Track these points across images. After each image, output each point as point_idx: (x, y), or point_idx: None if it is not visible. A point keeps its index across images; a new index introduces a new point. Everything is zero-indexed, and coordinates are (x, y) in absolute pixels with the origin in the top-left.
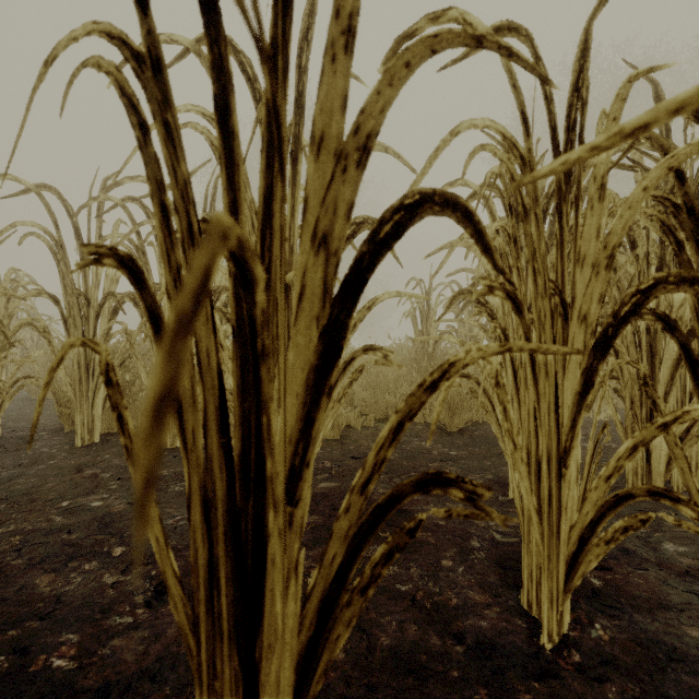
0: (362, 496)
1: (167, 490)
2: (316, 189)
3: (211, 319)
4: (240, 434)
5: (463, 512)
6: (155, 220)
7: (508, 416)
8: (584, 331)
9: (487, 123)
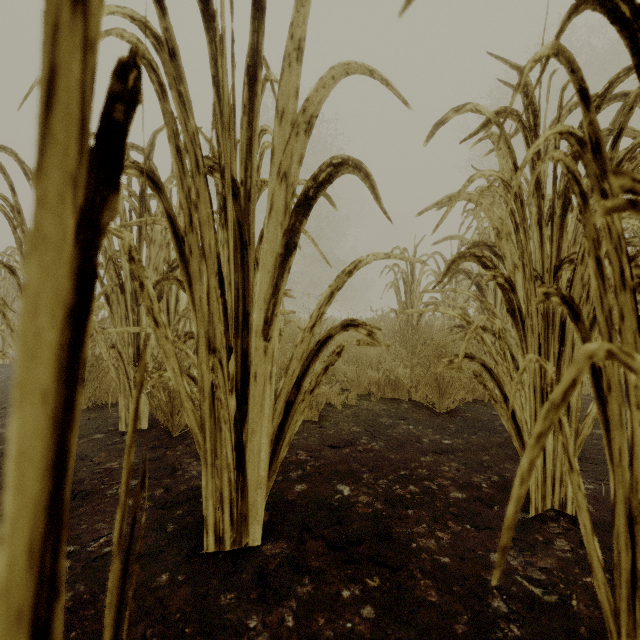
0: None
1: (108, 493)
2: None
3: None
4: None
5: None
6: None
7: None
8: None
9: None
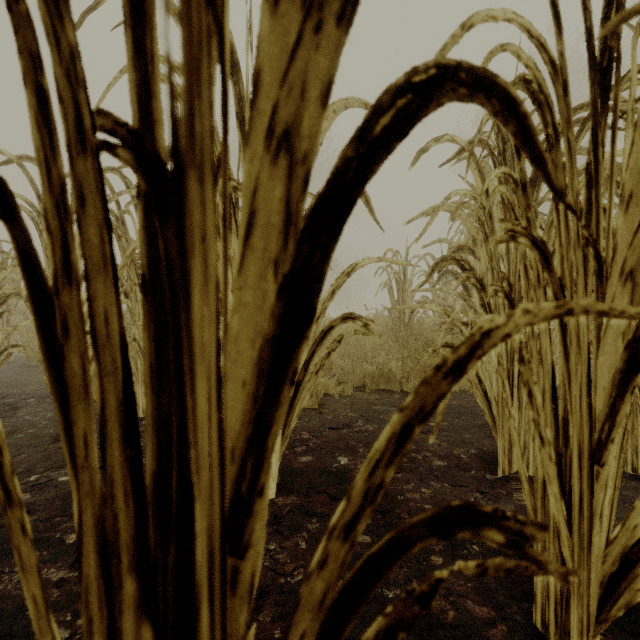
0: (345, 543)
1: None
2: (272, 56)
3: (110, 263)
4: (154, 443)
5: (504, 566)
6: (28, 112)
7: (534, 402)
8: (631, 291)
9: (509, 16)
